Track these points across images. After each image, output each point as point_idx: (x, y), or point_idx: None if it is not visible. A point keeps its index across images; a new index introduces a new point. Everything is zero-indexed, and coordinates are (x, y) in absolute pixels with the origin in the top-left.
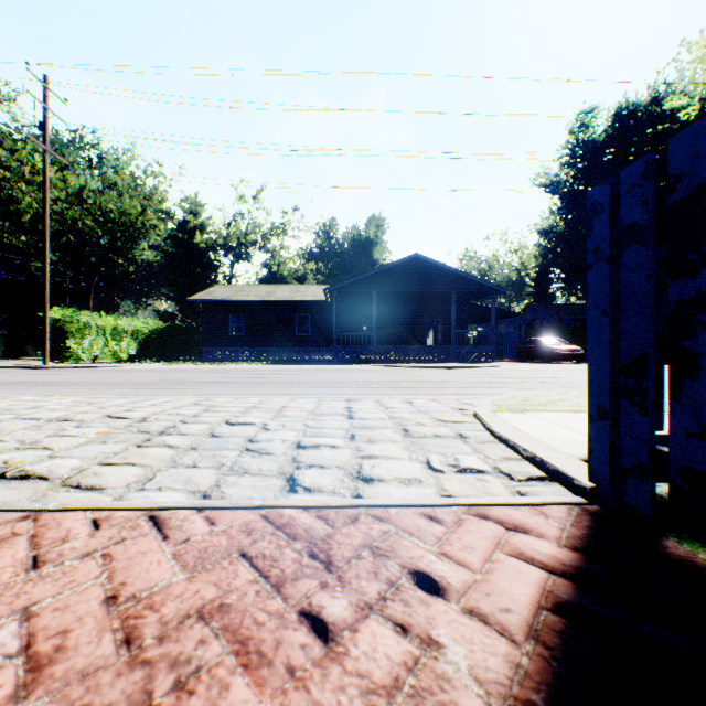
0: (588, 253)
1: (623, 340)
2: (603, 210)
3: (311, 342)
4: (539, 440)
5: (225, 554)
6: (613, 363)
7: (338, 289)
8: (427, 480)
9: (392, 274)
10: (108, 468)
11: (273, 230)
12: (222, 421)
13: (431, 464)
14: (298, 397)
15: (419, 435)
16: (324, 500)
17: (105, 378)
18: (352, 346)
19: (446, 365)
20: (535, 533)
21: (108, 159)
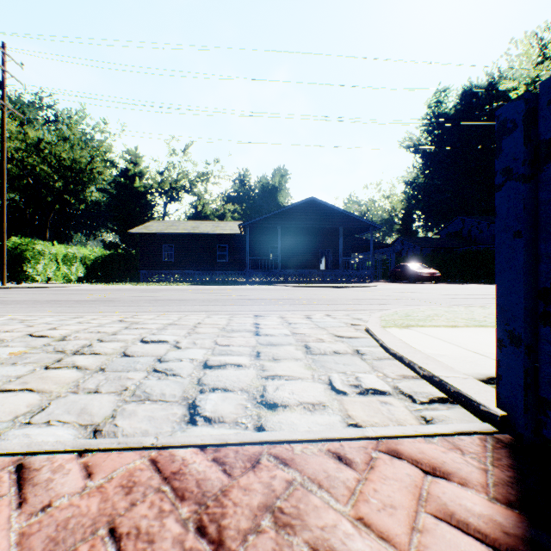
0: (496, 173)
1: (543, 262)
2: (517, 126)
3: (229, 267)
4: (432, 357)
5: (88, 531)
6: (528, 287)
7: (250, 224)
8: (331, 404)
9: (293, 213)
10: (2, 395)
11: (198, 177)
12: (137, 339)
13: (334, 385)
14: (213, 314)
15: (320, 352)
16: (224, 435)
17: (50, 297)
18: (261, 270)
19: (335, 285)
20: (457, 478)
21: (63, 118)
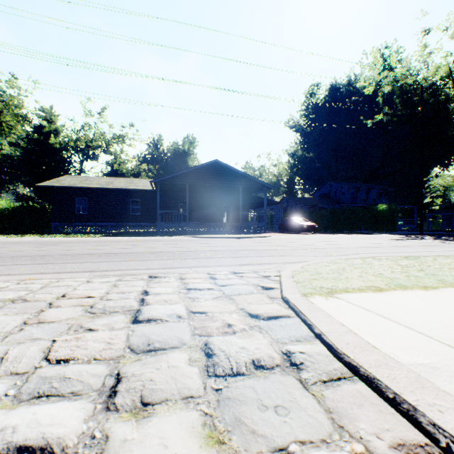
0: None
1: None
2: None
3: (142, 219)
4: (428, 381)
5: None
6: None
7: (161, 181)
8: None
9: (200, 172)
10: None
11: (114, 138)
12: None
13: None
14: (99, 275)
15: (230, 366)
16: None
17: None
18: (171, 223)
19: (237, 236)
20: None
21: None
